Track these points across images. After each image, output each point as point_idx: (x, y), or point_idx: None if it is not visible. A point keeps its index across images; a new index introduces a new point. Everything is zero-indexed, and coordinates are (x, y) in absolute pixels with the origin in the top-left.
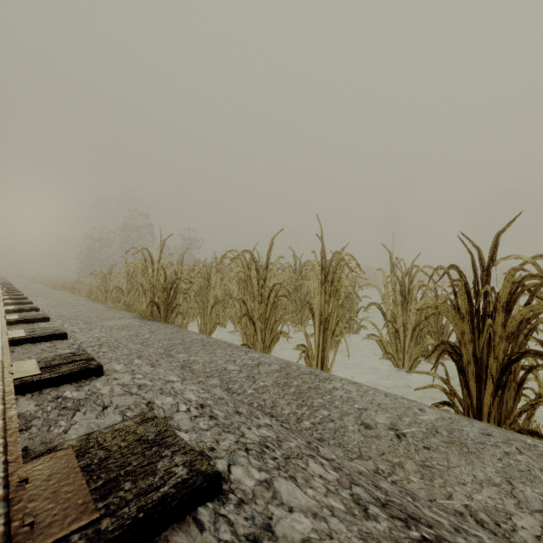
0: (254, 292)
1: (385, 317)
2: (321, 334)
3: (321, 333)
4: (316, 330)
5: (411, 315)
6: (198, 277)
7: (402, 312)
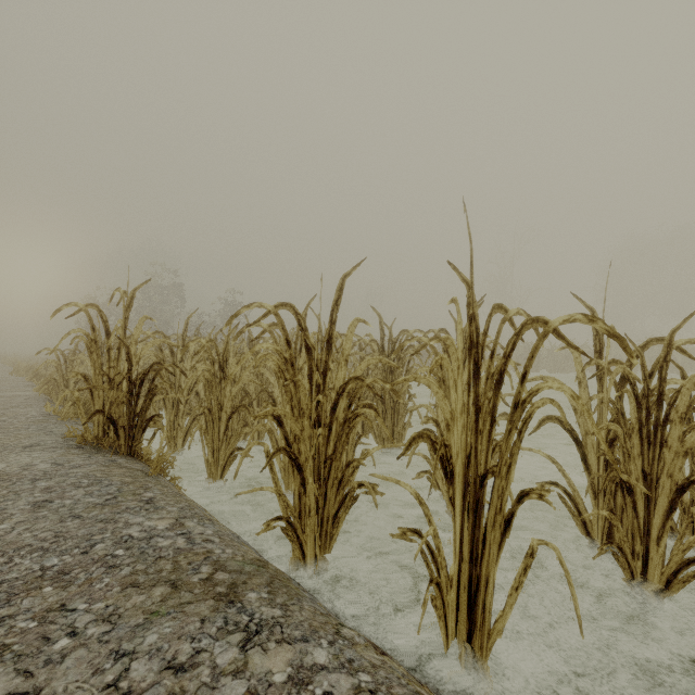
0: (302, 397)
1: (581, 449)
2: (466, 516)
3: (466, 511)
4: (456, 509)
5: (669, 455)
6: (205, 361)
7: (640, 446)
